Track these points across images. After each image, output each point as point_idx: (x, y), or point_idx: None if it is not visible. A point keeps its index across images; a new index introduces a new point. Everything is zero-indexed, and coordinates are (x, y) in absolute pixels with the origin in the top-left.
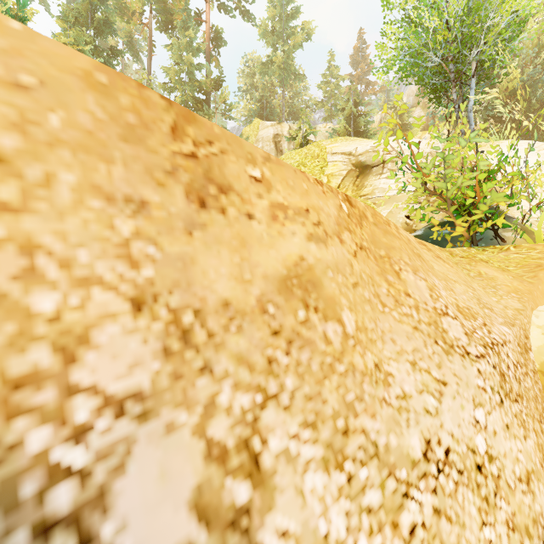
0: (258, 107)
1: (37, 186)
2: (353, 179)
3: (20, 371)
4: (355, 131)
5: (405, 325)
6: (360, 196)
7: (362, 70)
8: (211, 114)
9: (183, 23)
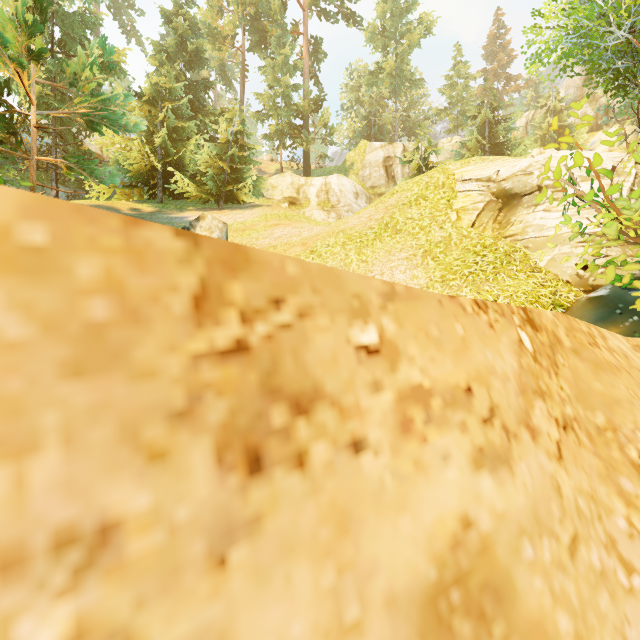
0: (365, 126)
1: None
2: (493, 214)
3: None
4: (491, 143)
5: None
6: (505, 237)
7: (500, 63)
8: (309, 141)
9: (278, 40)
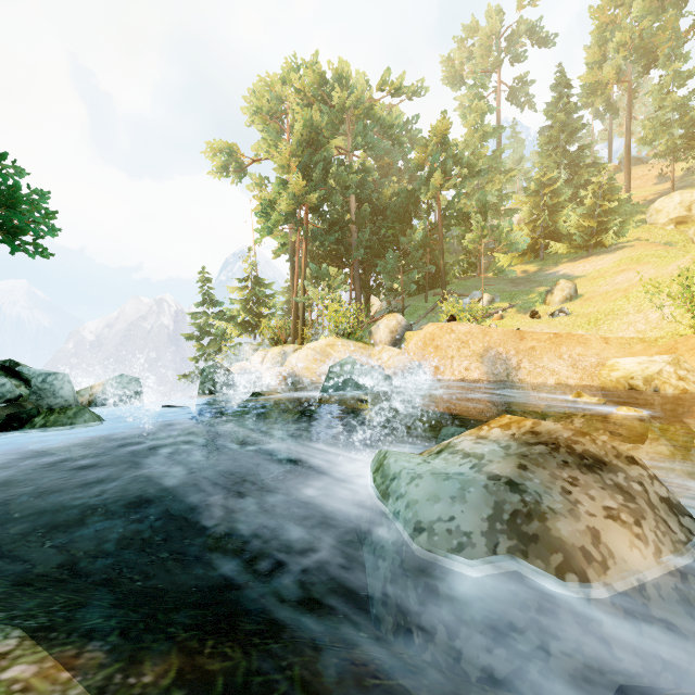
0: None
1: (508, 342)
2: None
3: (507, 352)
4: None
5: (552, 355)
6: None
7: None
8: None
9: (667, 56)
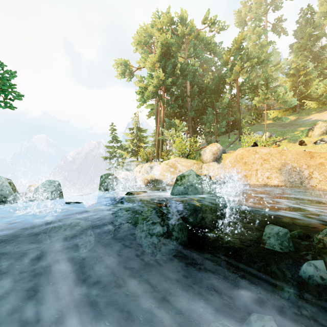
0: None
1: (300, 159)
2: None
3: (300, 166)
4: None
5: None
6: None
7: None
8: None
9: None
